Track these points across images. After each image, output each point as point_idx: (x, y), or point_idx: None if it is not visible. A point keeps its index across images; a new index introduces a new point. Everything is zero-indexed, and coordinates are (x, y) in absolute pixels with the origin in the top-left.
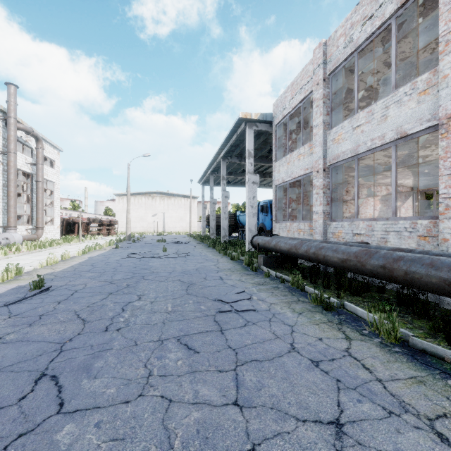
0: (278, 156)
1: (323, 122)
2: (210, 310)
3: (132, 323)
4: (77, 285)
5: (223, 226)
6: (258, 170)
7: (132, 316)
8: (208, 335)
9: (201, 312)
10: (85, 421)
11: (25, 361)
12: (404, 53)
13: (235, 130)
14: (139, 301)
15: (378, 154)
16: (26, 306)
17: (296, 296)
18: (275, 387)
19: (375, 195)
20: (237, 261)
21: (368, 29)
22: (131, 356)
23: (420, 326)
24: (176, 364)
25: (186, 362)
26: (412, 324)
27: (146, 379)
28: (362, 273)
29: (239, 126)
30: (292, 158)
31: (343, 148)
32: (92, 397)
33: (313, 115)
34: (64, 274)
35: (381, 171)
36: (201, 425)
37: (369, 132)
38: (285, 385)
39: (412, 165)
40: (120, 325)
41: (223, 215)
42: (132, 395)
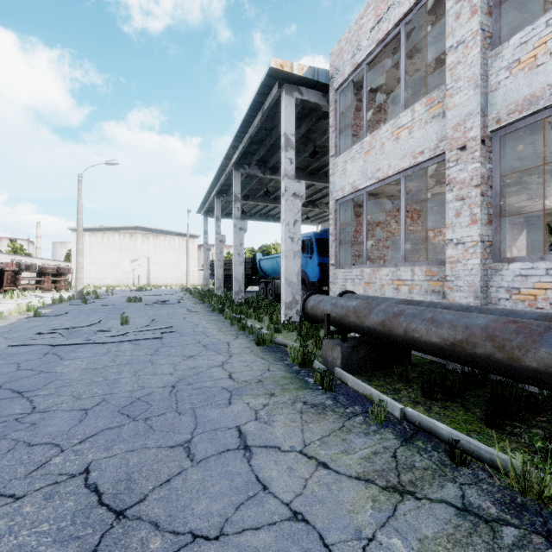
0: (340, 146)
1: (480, 28)
2: None
3: None
4: None
5: (235, 276)
6: None
7: None
8: None
9: None
10: None
11: None
12: None
13: (259, 101)
14: None
15: None
16: None
17: None
18: None
19: None
20: (269, 347)
21: None
22: None
23: None
24: None
25: None
26: None
27: None
28: None
29: (268, 93)
30: (379, 141)
31: None
32: None
33: (448, 23)
34: None
35: (533, 173)
36: None
37: None
38: None
39: None
40: None
41: (237, 258)
42: None
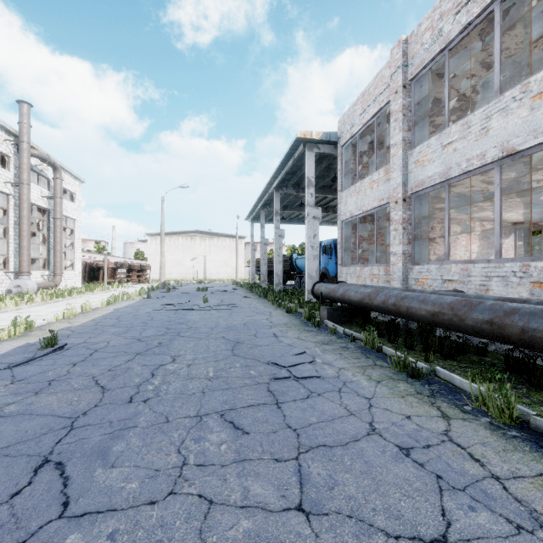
0: (345, 184)
1: (403, 139)
2: (262, 376)
3: (163, 392)
4: (97, 343)
5: (276, 272)
6: (319, 203)
7: (164, 383)
8: (261, 410)
9: (251, 379)
10: (95, 529)
11: (24, 442)
12: (509, 51)
13: (291, 153)
14: (173, 364)
15: (473, 179)
16: (34, 369)
17: (371, 359)
18: (352, 486)
19: (467, 233)
20: (294, 314)
21: (462, 19)
22: (160, 437)
23: (540, 401)
24: (219, 449)
25: (232, 447)
26: (529, 398)
27: (180, 470)
28: (460, 330)
29: (297, 148)
30: (363, 187)
31: (429, 172)
32: (107, 495)
33: (391, 131)
34: (83, 329)
35: (476, 202)
36: (252, 540)
37: (464, 150)
38: (366, 482)
39: (517, 193)
40: (148, 394)
41: (277, 258)
42: (159, 493)
